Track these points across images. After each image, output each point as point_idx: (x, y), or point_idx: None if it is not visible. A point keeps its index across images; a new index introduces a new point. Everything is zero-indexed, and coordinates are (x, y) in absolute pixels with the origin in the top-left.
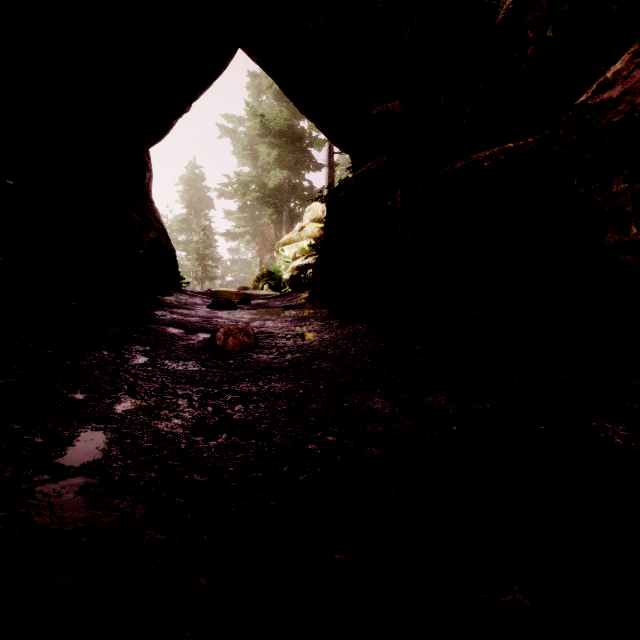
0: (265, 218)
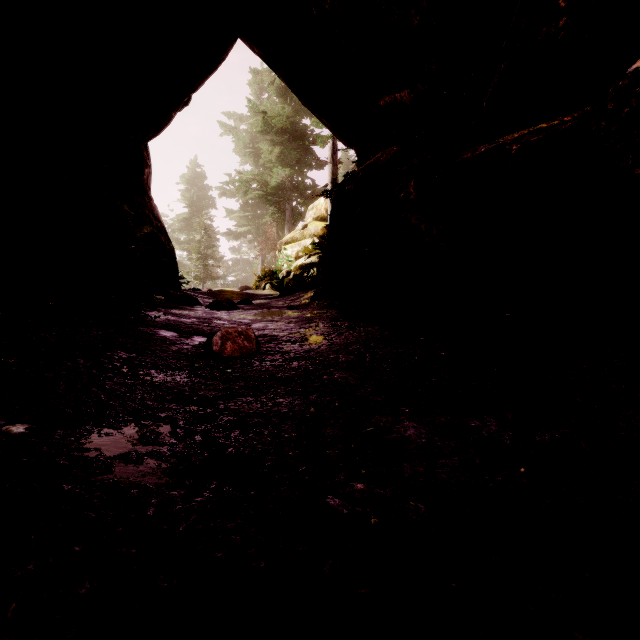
0: (267, 217)
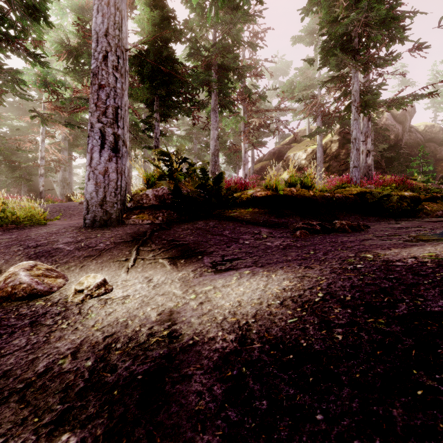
0: None
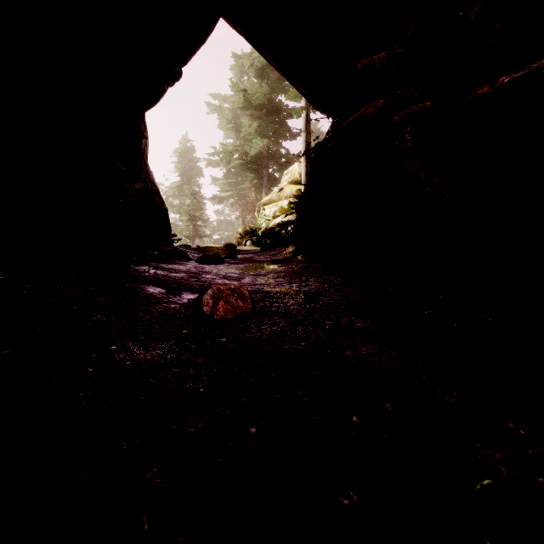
0: (247, 183)
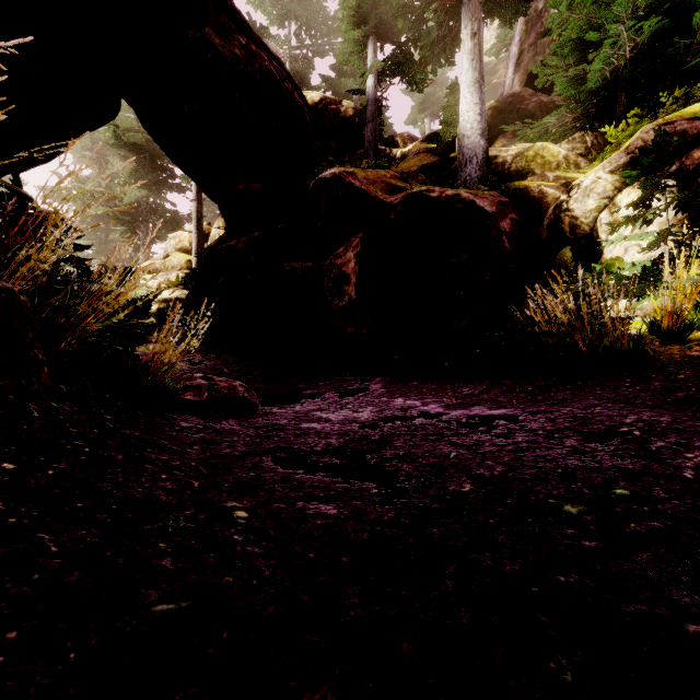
0: (115, 234)
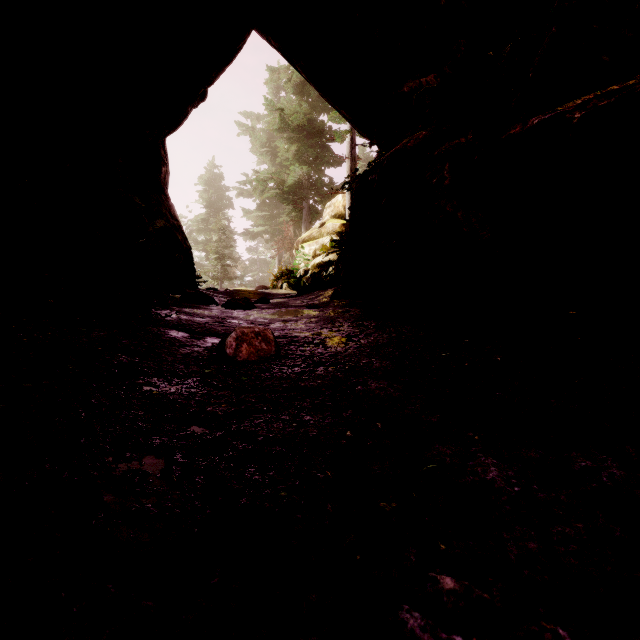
0: (284, 216)
